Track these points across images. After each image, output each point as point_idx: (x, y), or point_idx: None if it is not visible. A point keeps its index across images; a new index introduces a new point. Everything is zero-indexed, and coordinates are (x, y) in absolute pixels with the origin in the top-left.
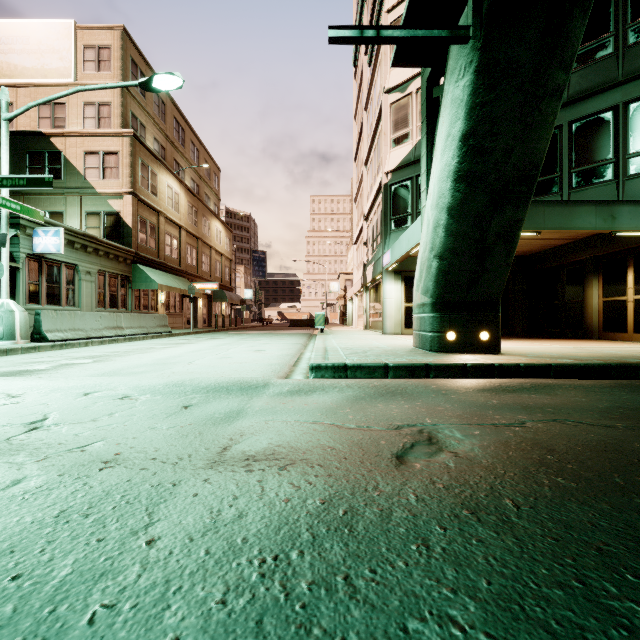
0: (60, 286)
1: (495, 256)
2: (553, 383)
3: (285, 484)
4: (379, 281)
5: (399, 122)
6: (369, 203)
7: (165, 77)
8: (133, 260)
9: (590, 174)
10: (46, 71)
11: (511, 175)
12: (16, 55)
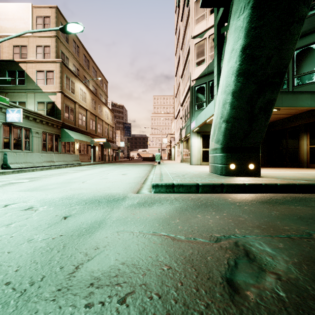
0: (21, 139)
1: (259, 120)
2: (303, 197)
3: None
4: (188, 137)
5: (199, 53)
6: (183, 97)
7: (73, 25)
8: (61, 126)
9: (304, 78)
10: (17, 29)
11: (270, 72)
12: (1, 21)
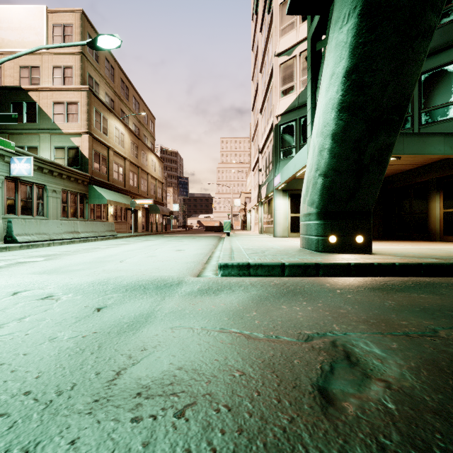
0: (32, 201)
1: (370, 174)
2: (431, 281)
3: (179, 452)
4: (271, 197)
5: (286, 78)
6: (263, 140)
7: (107, 38)
8: (89, 182)
9: (436, 113)
10: (25, 43)
11: (386, 106)
12: (3, 31)
